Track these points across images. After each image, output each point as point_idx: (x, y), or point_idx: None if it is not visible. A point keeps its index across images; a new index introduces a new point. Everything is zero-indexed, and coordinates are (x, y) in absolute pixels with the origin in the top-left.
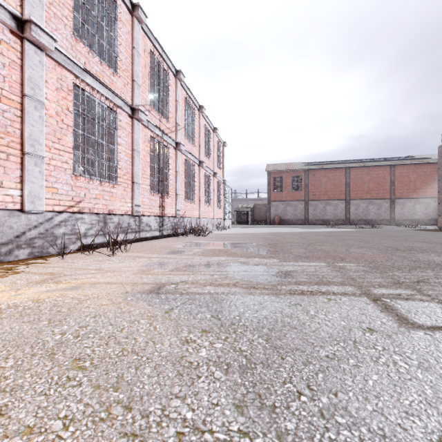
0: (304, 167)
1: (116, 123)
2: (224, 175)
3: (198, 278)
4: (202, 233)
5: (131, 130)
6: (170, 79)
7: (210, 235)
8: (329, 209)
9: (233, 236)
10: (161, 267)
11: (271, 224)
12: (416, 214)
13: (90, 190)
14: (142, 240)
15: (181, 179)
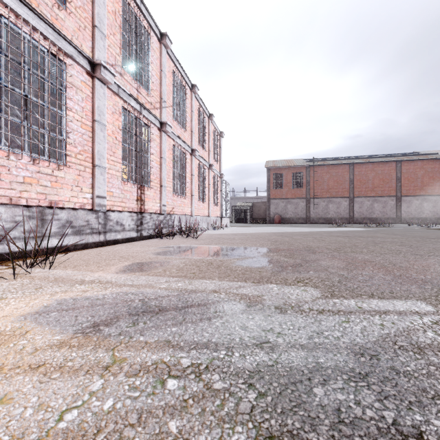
0: (306, 163)
1: (64, 78)
2: (221, 169)
3: (102, 409)
4: (193, 233)
5: (91, 94)
6: (152, 42)
7: (202, 236)
8: (331, 207)
9: (230, 237)
10: (58, 322)
11: (271, 222)
12: (424, 212)
13: (11, 169)
14: (110, 244)
15: (169, 169)
